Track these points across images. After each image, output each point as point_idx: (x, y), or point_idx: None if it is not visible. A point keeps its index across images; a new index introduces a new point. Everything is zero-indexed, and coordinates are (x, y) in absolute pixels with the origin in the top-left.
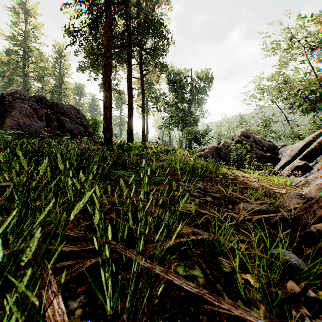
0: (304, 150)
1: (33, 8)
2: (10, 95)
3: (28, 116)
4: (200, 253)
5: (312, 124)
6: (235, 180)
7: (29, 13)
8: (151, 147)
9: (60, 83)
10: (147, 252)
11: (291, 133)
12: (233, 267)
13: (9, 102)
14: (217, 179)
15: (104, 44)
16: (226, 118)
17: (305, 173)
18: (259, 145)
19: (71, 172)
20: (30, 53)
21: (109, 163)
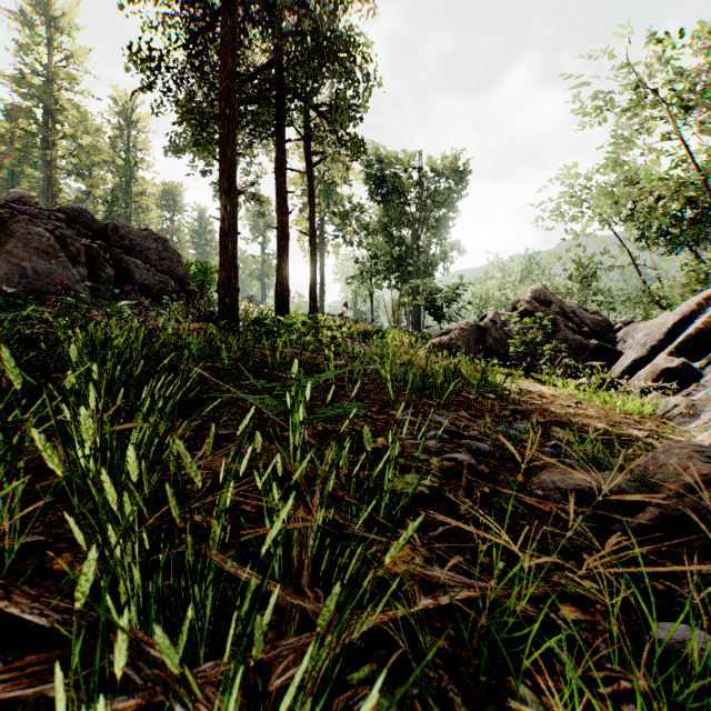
0: (678, 333)
1: (68, 15)
2: (6, 206)
3: (47, 255)
4: (449, 649)
5: (691, 273)
6: (524, 405)
7: (57, 25)
8: (328, 326)
9: (128, 182)
10: (275, 671)
11: (642, 294)
12: (552, 710)
13: (3, 222)
14: (481, 402)
15: (219, 87)
16: (496, 262)
17: (683, 387)
18: (573, 320)
19: (94, 394)
20: (61, 114)
21: (225, 363)
